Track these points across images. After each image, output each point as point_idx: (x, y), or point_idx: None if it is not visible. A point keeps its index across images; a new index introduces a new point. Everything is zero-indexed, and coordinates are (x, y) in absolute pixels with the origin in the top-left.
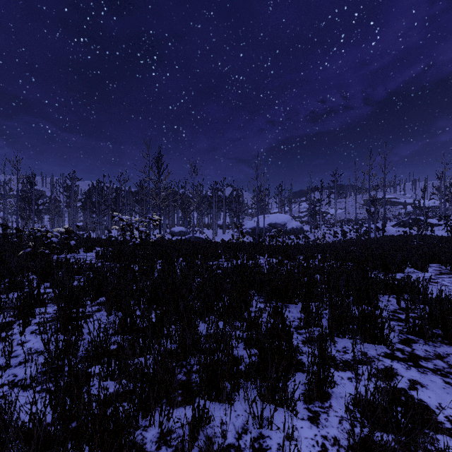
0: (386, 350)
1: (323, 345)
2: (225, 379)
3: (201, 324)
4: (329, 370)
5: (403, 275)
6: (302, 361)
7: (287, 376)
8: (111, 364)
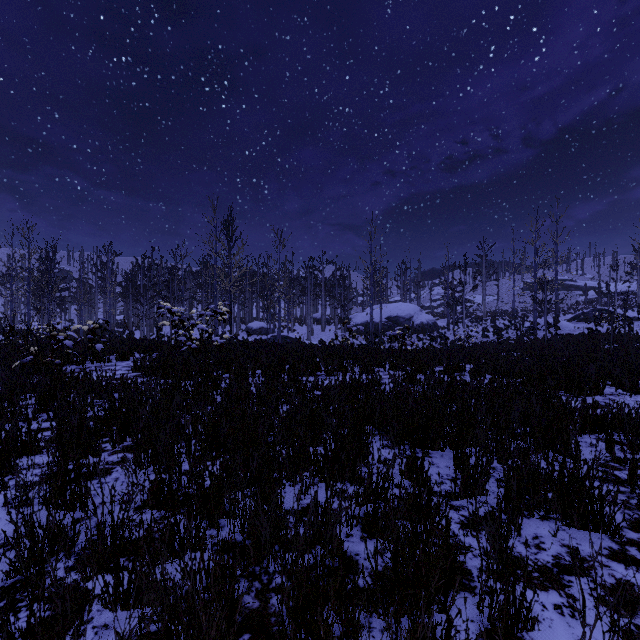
0: (611, 544)
1: (501, 536)
2: (332, 622)
3: (288, 488)
4: (524, 597)
5: (603, 399)
6: (466, 566)
7: (452, 619)
8: (122, 581)
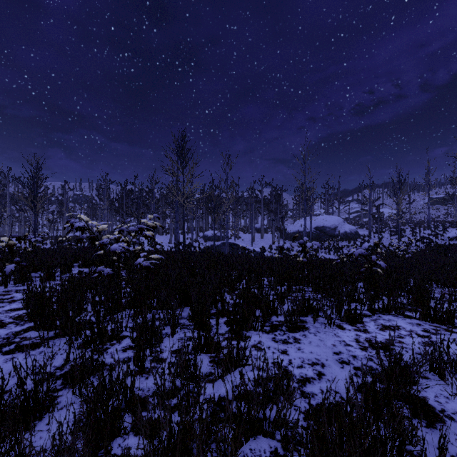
0: None
1: None
2: None
3: None
4: None
5: None
6: None
7: None
8: None
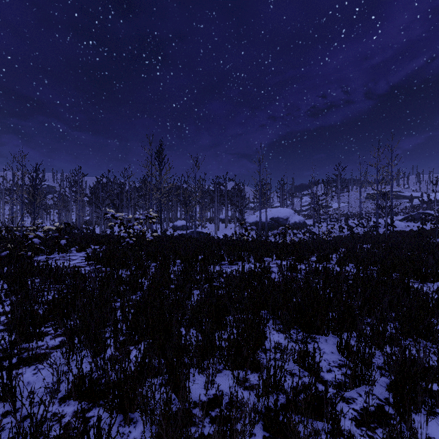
0: None
1: None
2: None
3: (197, 376)
4: None
5: None
6: None
7: None
8: None
